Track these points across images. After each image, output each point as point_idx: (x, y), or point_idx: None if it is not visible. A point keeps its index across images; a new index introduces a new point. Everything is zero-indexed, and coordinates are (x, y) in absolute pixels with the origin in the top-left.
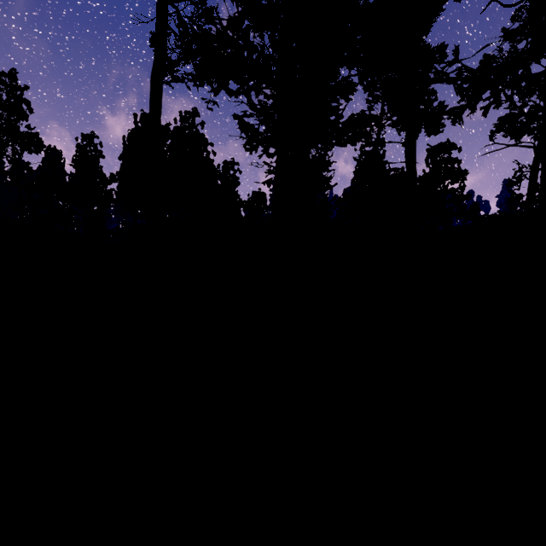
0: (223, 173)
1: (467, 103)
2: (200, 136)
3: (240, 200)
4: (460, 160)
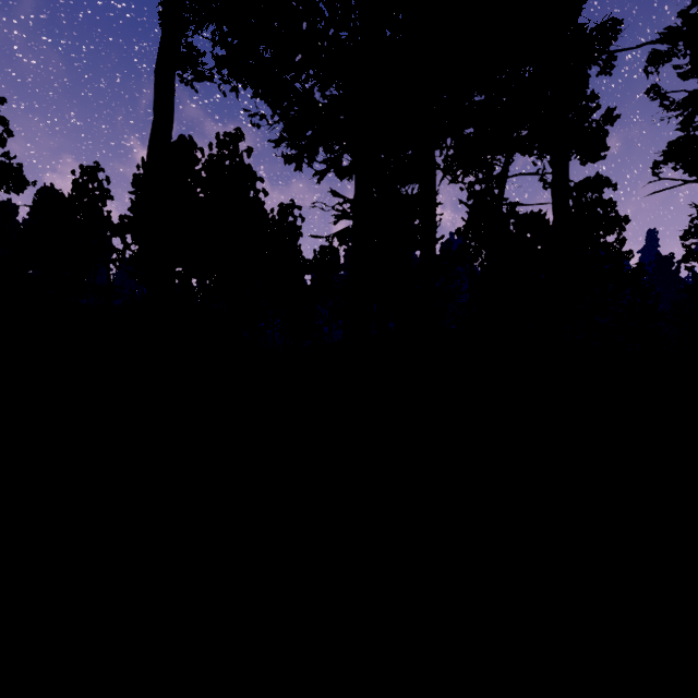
0: (279, 221)
1: None
2: (246, 169)
3: (302, 258)
4: (615, 203)
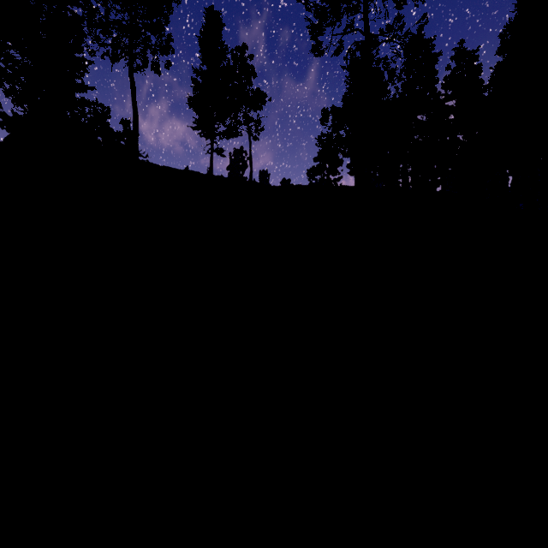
0: None
1: (5, 124)
2: None
3: None
4: None
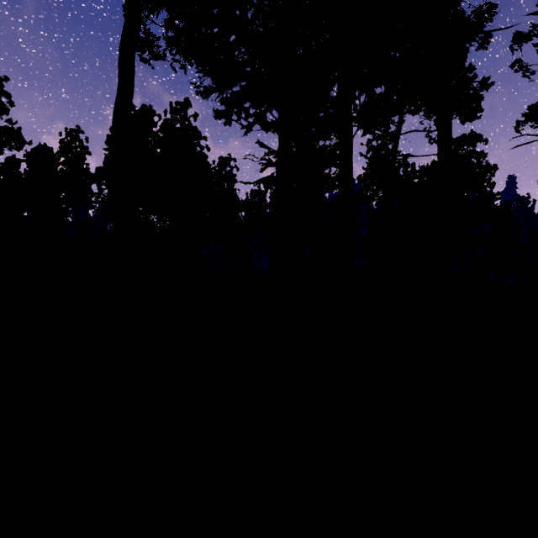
0: (219, 170)
1: None
2: (193, 130)
3: (236, 199)
4: (485, 154)
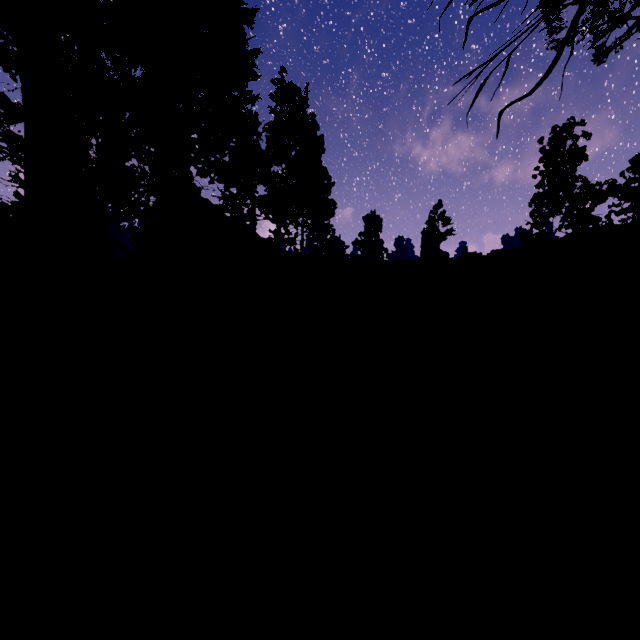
0: None
1: None
2: None
3: None
4: None
